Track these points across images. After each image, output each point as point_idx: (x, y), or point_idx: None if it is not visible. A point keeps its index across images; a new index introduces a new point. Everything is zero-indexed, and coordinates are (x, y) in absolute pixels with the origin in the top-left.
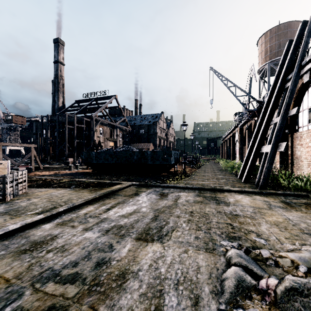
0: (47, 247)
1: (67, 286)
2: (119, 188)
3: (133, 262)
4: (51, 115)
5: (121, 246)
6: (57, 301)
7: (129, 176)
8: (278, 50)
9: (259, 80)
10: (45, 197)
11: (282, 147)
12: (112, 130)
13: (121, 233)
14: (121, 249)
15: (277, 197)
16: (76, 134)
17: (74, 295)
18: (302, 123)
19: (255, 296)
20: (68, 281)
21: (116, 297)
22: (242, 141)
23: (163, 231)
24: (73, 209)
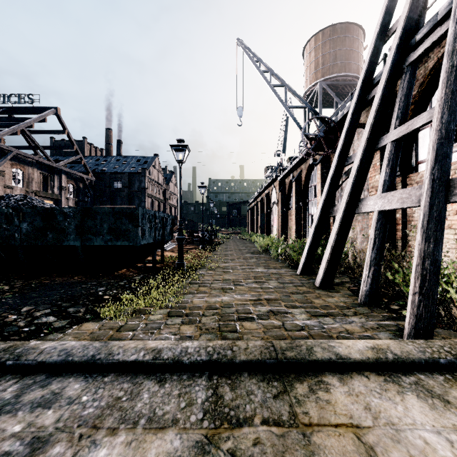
0: None
1: None
2: None
3: None
4: None
5: None
6: None
7: None
8: (334, 64)
9: (305, 111)
10: None
11: None
12: (47, 176)
13: None
14: None
15: None
16: None
17: None
18: None
19: None
20: None
21: None
22: (284, 203)
23: None
24: None
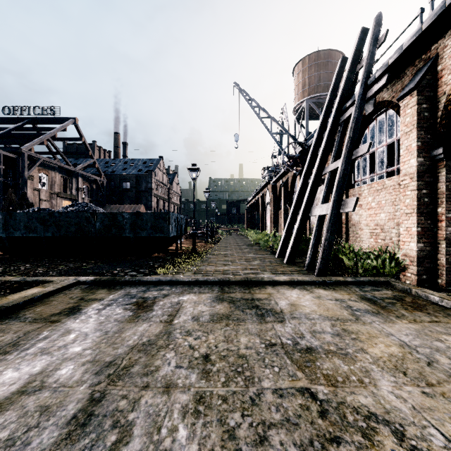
0: None
1: None
2: (29, 298)
3: None
4: None
5: None
6: None
7: (83, 262)
8: (318, 85)
9: (295, 122)
10: None
11: (350, 206)
12: (67, 179)
13: None
14: None
15: (348, 288)
16: None
17: None
18: (360, 175)
19: None
20: None
21: None
22: (275, 204)
23: None
24: None
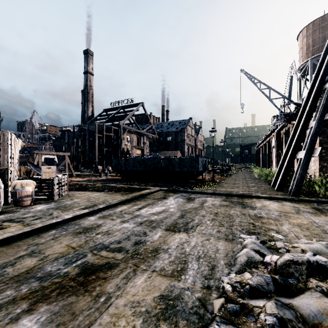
0: (96, 231)
1: (116, 253)
2: (148, 192)
3: (164, 243)
4: (82, 125)
5: (153, 233)
6: (110, 260)
7: (157, 182)
8: (323, 44)
9: (299, 79)
10: (84, 198)
11: (317, 153)
12: (138, 138)
13: (152, 225)
14: (153, 235)
15: (309, 203)
16: (104, 142)
17: (121, 258)
18: None
19: (260, 266)
20: (116, 251)
21: (152, 261)
22: (279, 147)
23: (188, 225)
24: (110, 207)
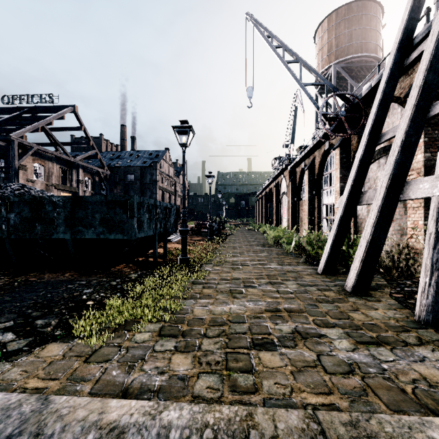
0: None
1: None
2: None
3: None
4: None
5: None
6: None
7: None
8: (349, 45)
9: (316, 97)
10: None
11: None
12: (66, 171)
13: None
14: None
15: None
16: None
17: None
18: None
19: None
20: None
21: None
22: (295, 193)
23: None
24: None
